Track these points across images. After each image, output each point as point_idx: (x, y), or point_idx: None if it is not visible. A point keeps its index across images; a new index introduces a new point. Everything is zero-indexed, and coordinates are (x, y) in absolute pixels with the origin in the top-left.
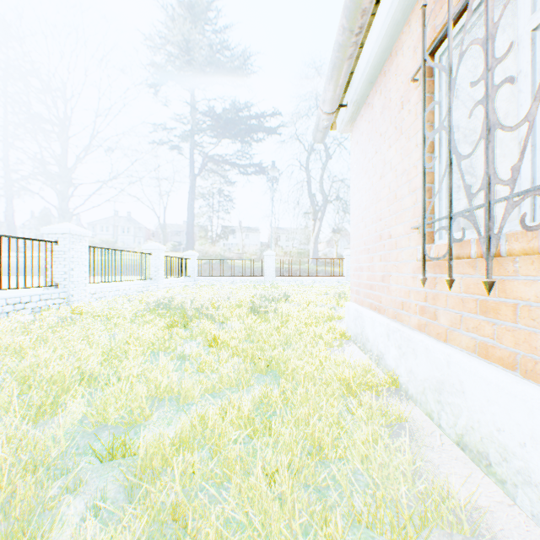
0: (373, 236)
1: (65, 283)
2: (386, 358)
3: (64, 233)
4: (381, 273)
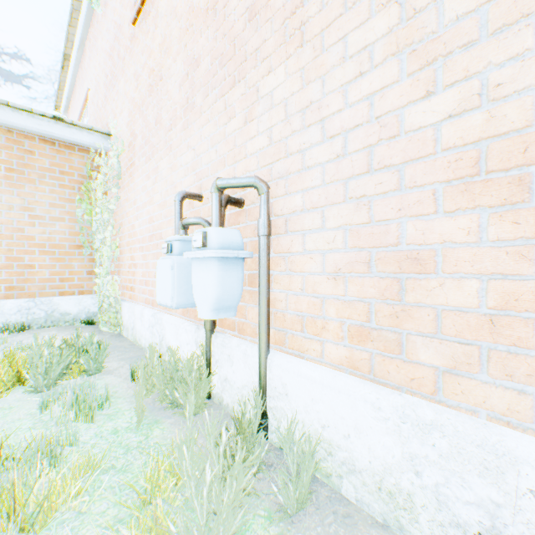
0: None
1: None
2: None
3: None
4: None
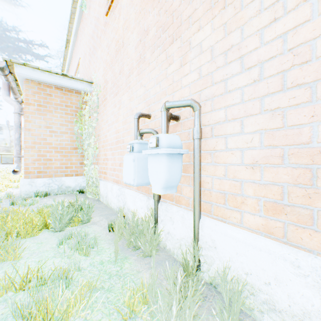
0: None
1: None
2: None
3: None
4: None
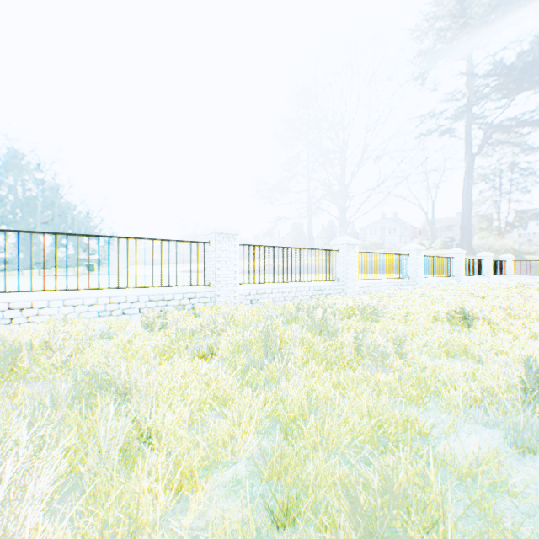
0: None
1: (456, 275)
2: None
3: (456, 253)
4: None
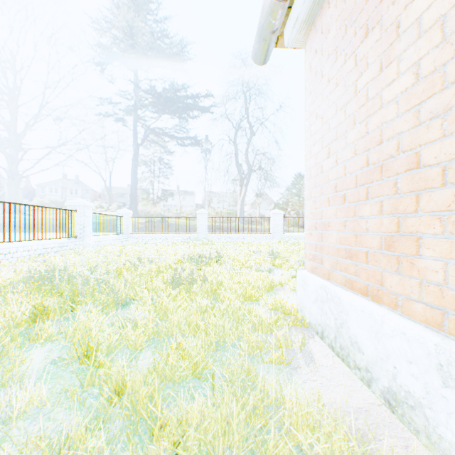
0: (358, 174)
1: None
2: (439, 421)
3: None
4: (381, 234)
